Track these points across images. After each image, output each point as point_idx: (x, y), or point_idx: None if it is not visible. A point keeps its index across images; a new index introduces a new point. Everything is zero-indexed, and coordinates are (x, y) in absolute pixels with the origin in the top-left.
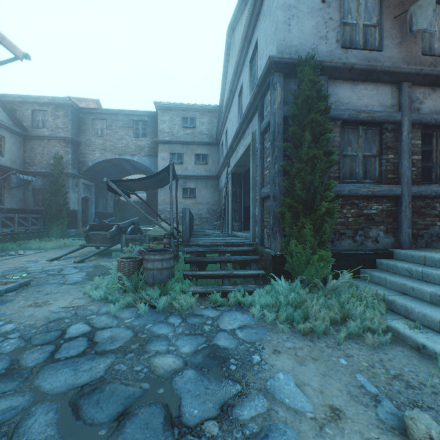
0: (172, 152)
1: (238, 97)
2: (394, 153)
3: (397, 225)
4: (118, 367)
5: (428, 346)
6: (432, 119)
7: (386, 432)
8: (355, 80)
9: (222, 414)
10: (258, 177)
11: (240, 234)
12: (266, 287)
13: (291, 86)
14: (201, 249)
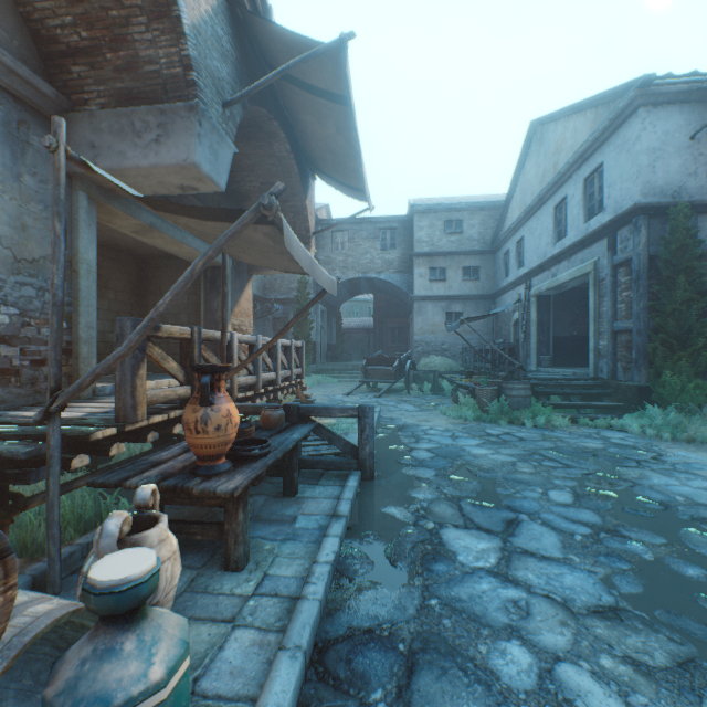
0: (432, 267)
1: (553, 208)
2: None
3: None
4: (560, 445)
5: None
6: None
7: None
8: None
9: (653, 459)
10: (607, 309)
11: (561, 370)
12: (633, 414)
13: (655, 226)
14: (546, 382)
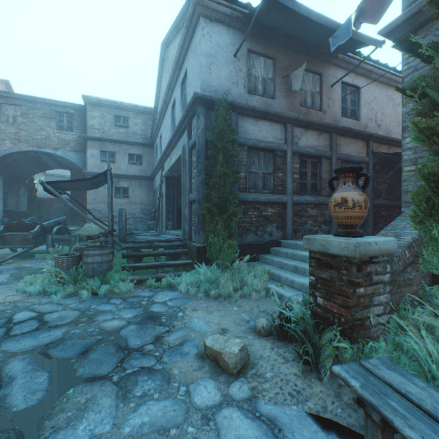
0: (103, 150)
1: (171, 109)
2: (283, 172)
3: (284, 223)
4: (74, 331)
5: (283, 294)
6: (305, 151)
7: (247, 333)
8: (257, 118)
9: (156, 341)
10: (187, 184)
11: (174, 232)
12: (192, 271)
13: (212, 117)
14: (138, 245)
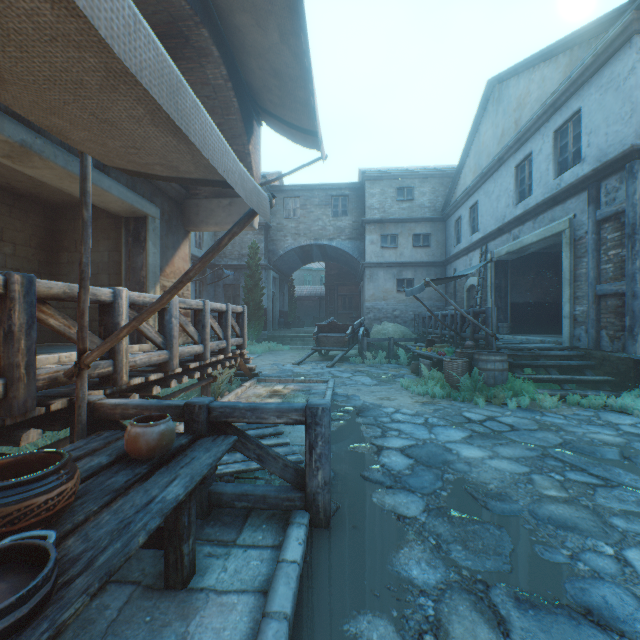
0: (383, 234)
1: (515, 167)
2: None
3: None
4: (567, 437)
5: None
6: None
7: None
8: None
9: None
10: (588, 271)
11: (525, 338)
12: (632, 391)
13: None
14: (520, 352)
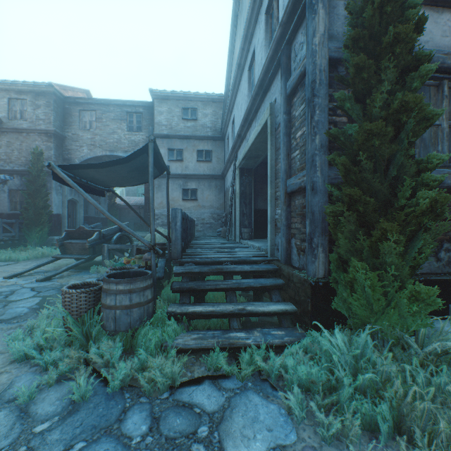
0: (170, 148)
1: (248, 70)
2: None
3: None
4: None
5: None
6: None
7: None
8: (440, 5)
9: None
10: (280, 162)
11: (252, 244)
12: (304, 340)
13: (340, 11)
14: (198, 268)
